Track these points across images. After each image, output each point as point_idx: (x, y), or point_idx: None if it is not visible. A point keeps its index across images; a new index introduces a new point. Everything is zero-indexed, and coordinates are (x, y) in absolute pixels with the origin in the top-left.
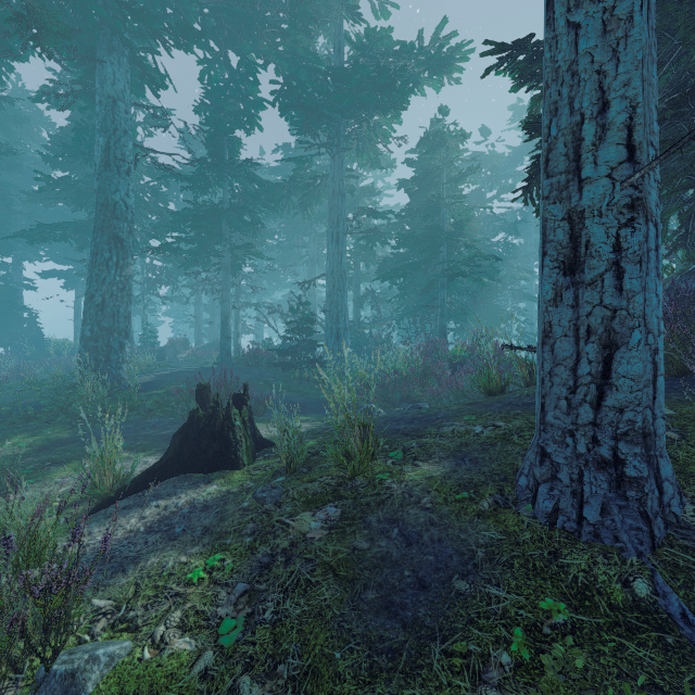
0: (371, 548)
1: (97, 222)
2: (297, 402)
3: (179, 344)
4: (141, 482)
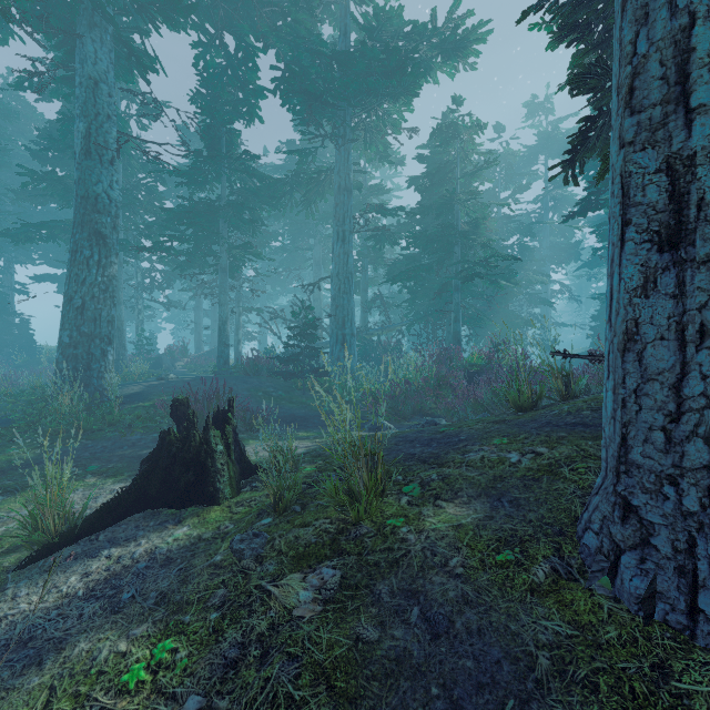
0: (382, 641)
1: (76, 216)
2: (298, 415)
3: (177, 352)
4: (96, 522)
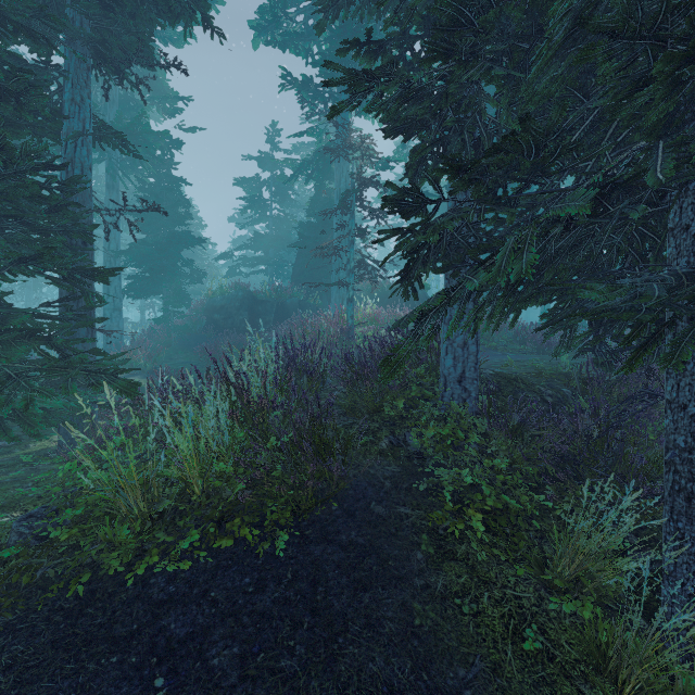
0: None
1: None
2: None
3: None
4: None
